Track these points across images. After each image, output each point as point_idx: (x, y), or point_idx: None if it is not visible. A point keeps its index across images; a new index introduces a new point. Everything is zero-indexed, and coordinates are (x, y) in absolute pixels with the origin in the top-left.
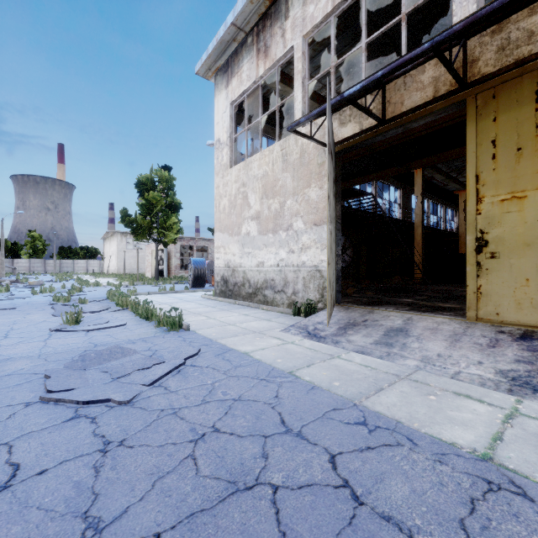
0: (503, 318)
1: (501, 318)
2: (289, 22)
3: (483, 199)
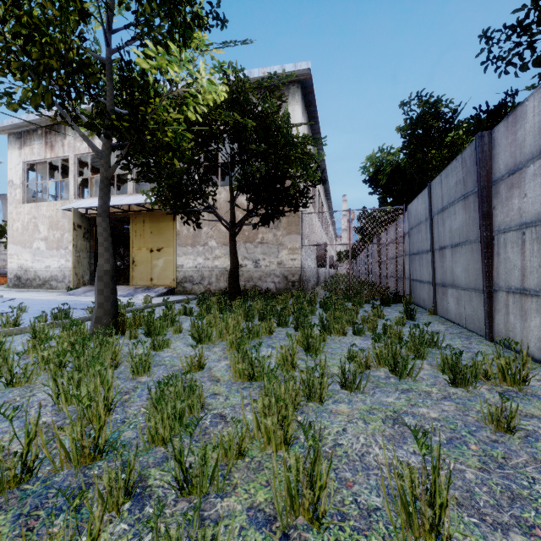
0: (138, 284)
1: (137, 284)
2: (67, 142)
3: (134, 248)
